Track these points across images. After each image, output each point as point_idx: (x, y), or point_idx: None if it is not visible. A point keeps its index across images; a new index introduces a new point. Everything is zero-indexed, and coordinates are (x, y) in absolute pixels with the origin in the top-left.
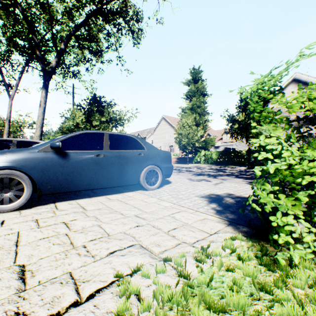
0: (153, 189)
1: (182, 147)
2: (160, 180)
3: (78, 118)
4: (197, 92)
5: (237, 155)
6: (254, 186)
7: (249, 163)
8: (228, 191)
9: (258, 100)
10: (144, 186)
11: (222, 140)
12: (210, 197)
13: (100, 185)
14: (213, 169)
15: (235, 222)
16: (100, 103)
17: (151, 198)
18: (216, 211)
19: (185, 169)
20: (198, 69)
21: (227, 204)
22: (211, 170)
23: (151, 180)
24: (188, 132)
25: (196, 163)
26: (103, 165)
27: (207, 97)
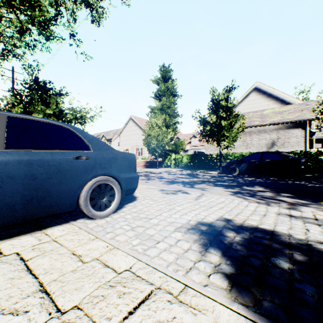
0: (105, 216)
1: (151, 150)
2: (118, 199)
3: (18, 110)
4: (167, 91)
5: (207, 159)
6: (244, 199)
7: (221, 167)
8: (221, 214)
9: None
10: (88, 213)
11: (191, 144)
12: (200, 231)
13: None
14: (185, 174)
15: None
16: (45, 90)
17: (95, 241)
18: (227, 281)
19: (155, 175)
20: (168, 68)
21: (237, 252)
22: (183, 175)
23: (101, 201)
24: (158, 133)
25: (166, 167)
26: None
27: (177, 98)
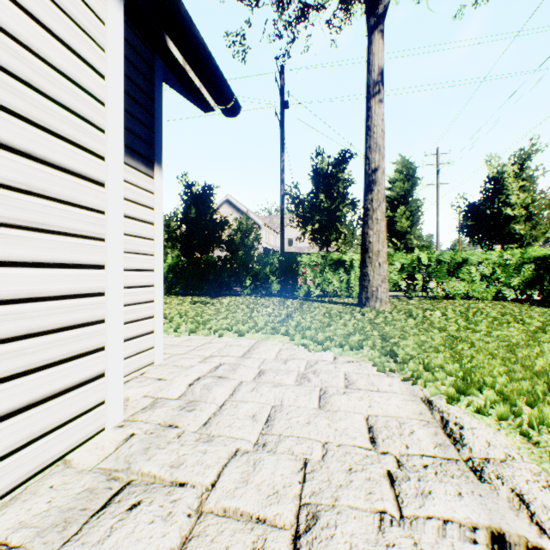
0: None
1: None
2: None
3: None
4: None
5: None
6: None
7: None
8: None
9: None
10: None
11: None
12: None
13: None
14: None
15: None
16: None
17: None
18: None
19: None
20: None
21: None
22: None
23: None
24: None
25: None
26: None
27: None
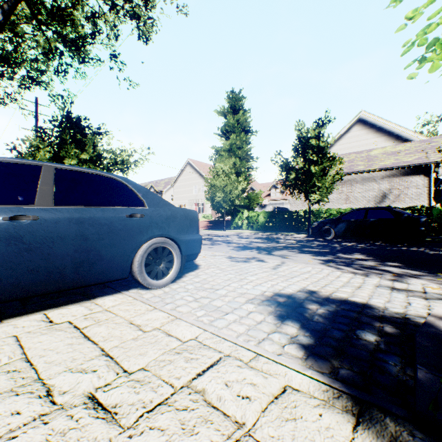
0: (162, 285)
1: (216, 206)
2: (177, 266)
3: (44, 154)
4: (237, 126)
5: (292, 218)
6: (337, 269)
7: (311, 228)
8: (304, 285)
9: (437, 68)
10: (143, 281)
11: (270, 197)
12: (276, 302)
13: (23, 290)
14: (261, 238)
15: (371, 403)
16: (79, 129)
17: (154, 312)
18: (304, 351)
19: (221, 239)
20: (239, 94)
21: (318, 324)
22: (259, 239)
23: (158, 268)
24: (226, 183)
25: (236, 229)
26: (31, 241)
27: (251, 135)
